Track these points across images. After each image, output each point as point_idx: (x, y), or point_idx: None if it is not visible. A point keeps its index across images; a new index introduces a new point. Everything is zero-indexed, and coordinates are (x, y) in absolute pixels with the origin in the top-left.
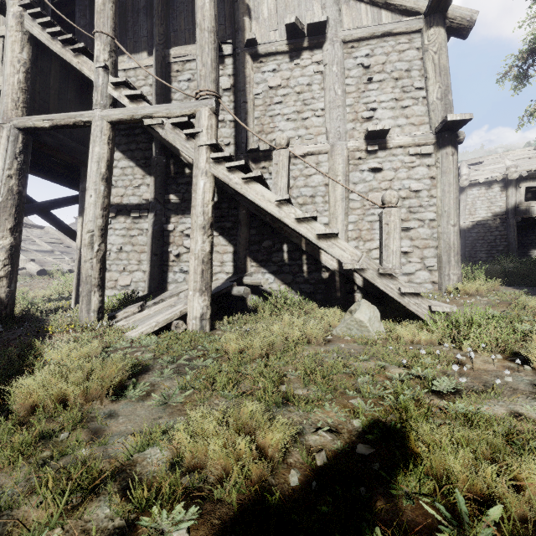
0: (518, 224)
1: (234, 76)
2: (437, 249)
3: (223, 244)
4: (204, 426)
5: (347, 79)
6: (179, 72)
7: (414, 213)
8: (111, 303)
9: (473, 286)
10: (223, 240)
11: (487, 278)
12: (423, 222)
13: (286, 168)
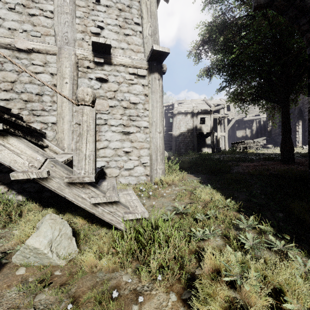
0: (197, 135)
1: None
2: (149, 149)
3: None
4: None
5: None
6: None
7: (133, 120)
8: None
9: (171, 177)
10: None
11: (181, 167)
12: (140, 128)
13: None
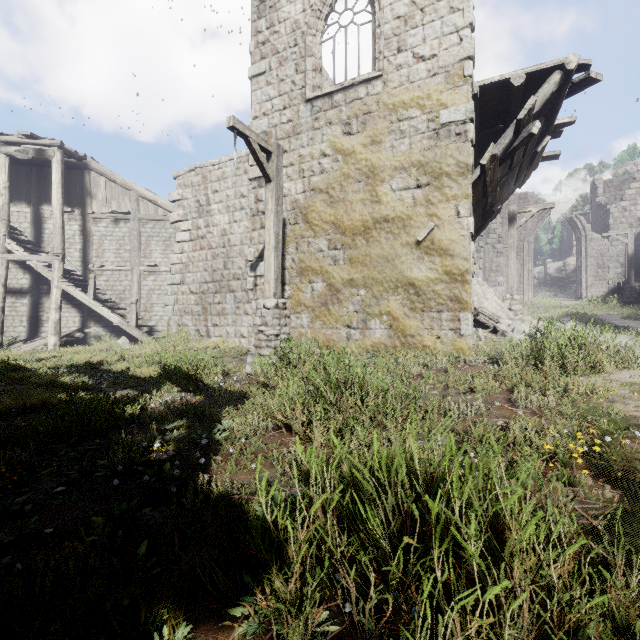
0: None
1: (83, 226)
2: None
3: (75, 313)
4: (42, 354)
5: (142, 237)
6: (48, 219)
7: None
8: (5, 342)
9: None
10: (75, 310)
11: None
12: None
13: (93, 287)
